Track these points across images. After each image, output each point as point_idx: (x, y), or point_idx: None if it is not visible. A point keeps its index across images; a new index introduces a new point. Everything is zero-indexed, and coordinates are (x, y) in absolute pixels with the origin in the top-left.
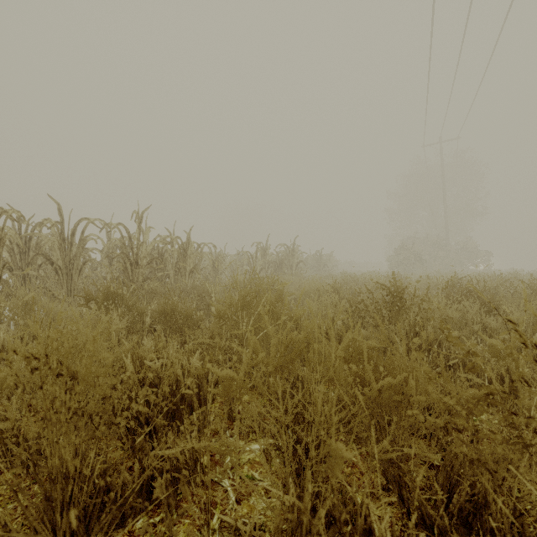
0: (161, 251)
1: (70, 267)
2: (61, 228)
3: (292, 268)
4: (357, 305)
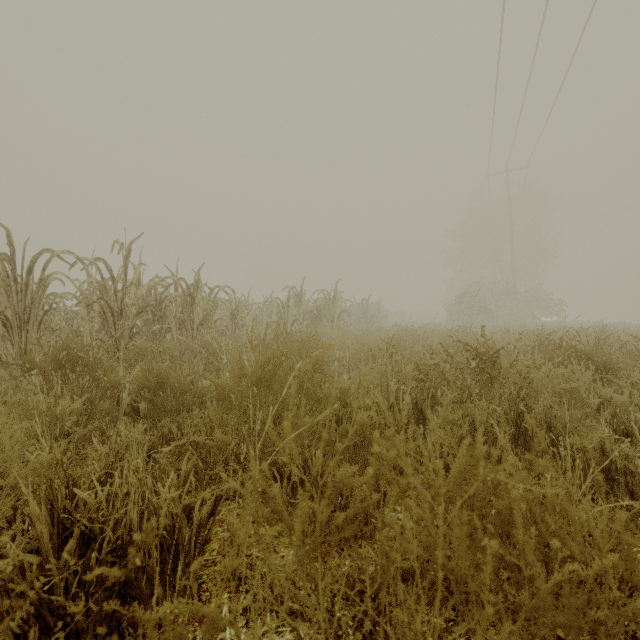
0: (159, 296)
1: (24, 318)
2: (10, 263)
3: (333, 320)
4: (430, 373)
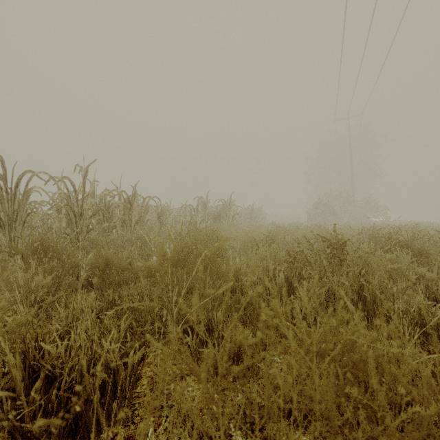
0: (108, 203)
1: (13, 218)
2: (3, 180)
3: (229, 220)
4: (297, 257)
